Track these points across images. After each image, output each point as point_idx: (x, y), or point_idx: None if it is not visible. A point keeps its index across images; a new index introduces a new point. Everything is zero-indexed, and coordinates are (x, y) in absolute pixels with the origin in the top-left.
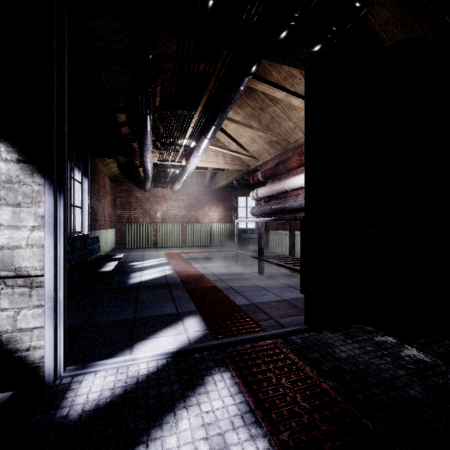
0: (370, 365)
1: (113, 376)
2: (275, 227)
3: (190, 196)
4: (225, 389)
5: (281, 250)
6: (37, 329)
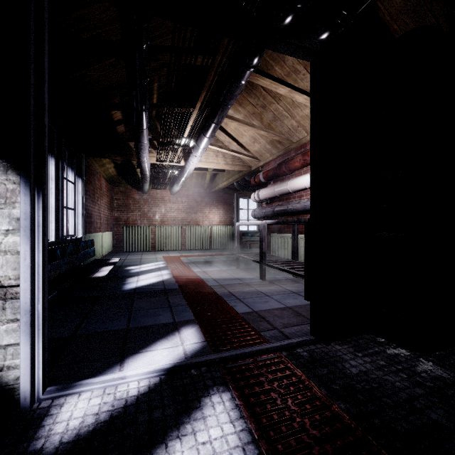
0: (384, 382)
1: (99, 398)
2: (277, 230)
3: (189, 198)
4: (224, 413)
5: (283, 254)
6: (12, 346)
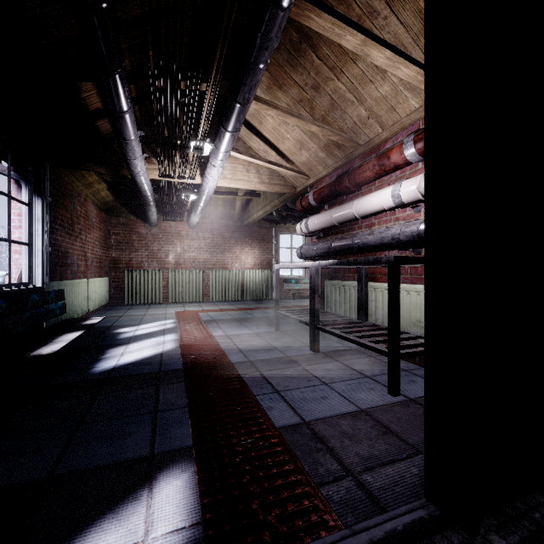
0: None
1: None
2: (333, 275)
3: (214, 233)
4: None
5: (344, 310)
6: None
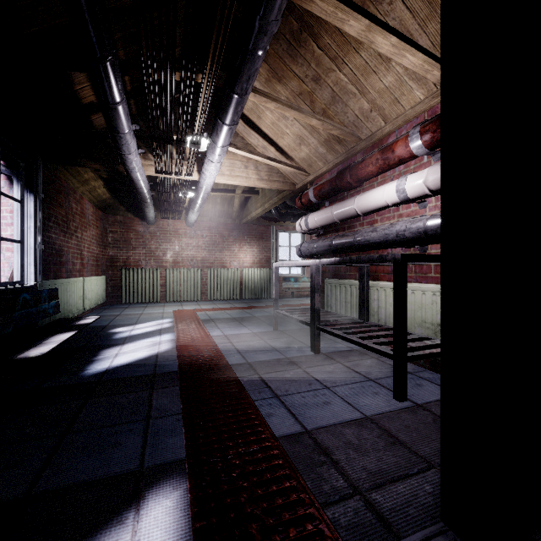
0: None
1: None
2: (334, 274)
3: (212, 231)
4: None
5: (345, 310)
6: None
